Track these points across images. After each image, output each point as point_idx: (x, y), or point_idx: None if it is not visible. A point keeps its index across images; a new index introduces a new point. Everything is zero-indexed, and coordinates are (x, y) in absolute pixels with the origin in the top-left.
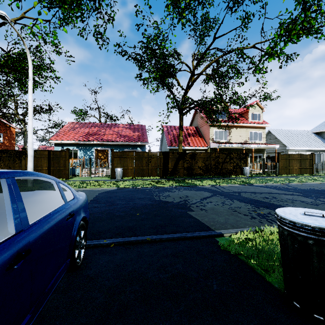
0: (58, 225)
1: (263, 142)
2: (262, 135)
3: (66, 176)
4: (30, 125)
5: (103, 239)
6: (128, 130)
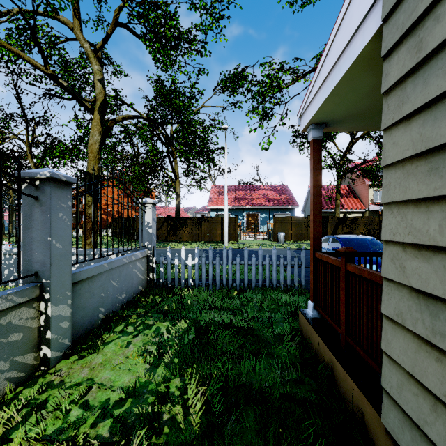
0: None
1: None
2: None
3: (235, 239)
4: (226, 199)
5: None
6: (273, 193)
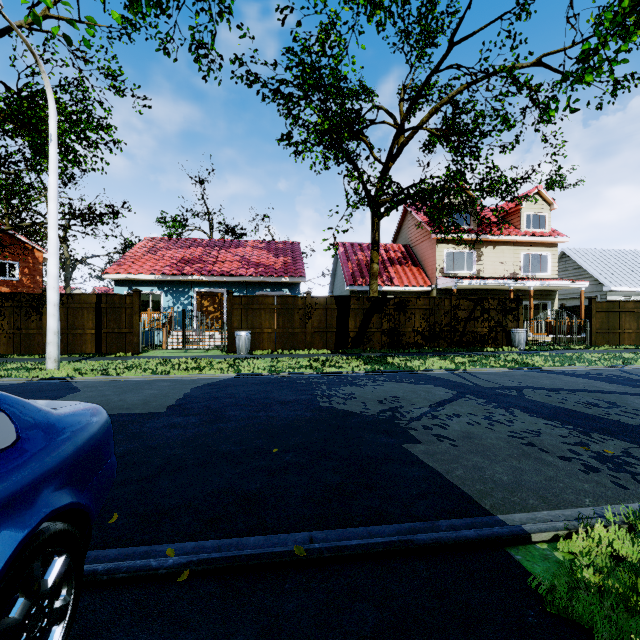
0: None
1: (552, 276)
2: (549, 261)
3: (133, 349)
4: (51, 238)
5: (164, 545)
6: (265, 253)
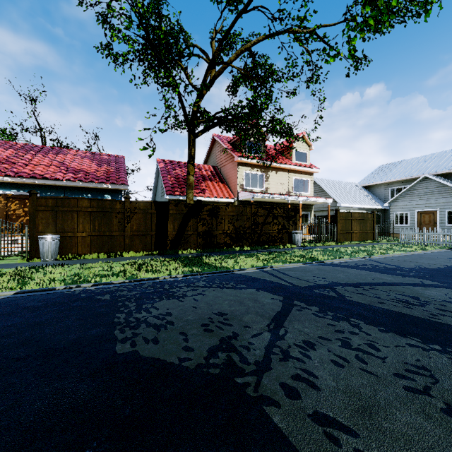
0: None
1: (310, 195)
2: (309, 185)
3: None
4: None
5: None
6: (87, 161)
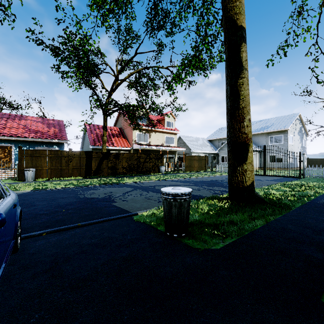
0: (10, 210)
1: (175, 145)
2: (174, 140)
3: None
4: None
5: (32, 233)
6: (41, 125)
